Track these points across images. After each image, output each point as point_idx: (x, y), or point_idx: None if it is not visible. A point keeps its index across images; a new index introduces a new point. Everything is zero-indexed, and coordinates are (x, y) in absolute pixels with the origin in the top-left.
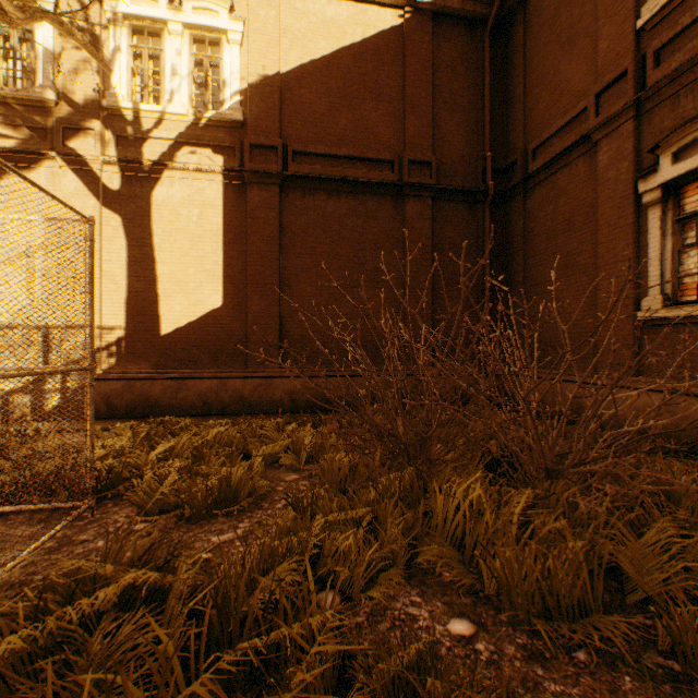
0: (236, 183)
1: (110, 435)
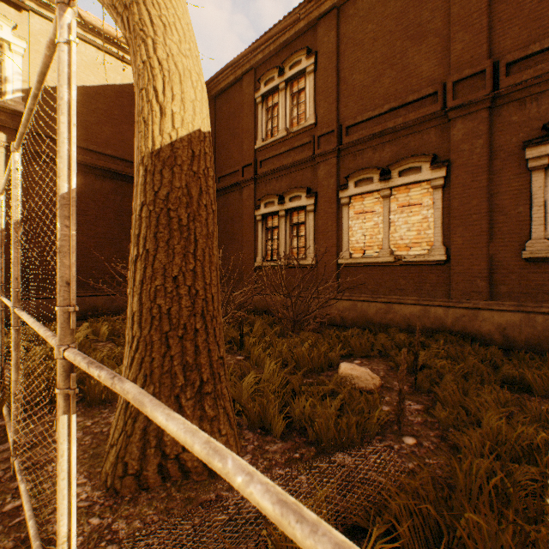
0: None
1: None
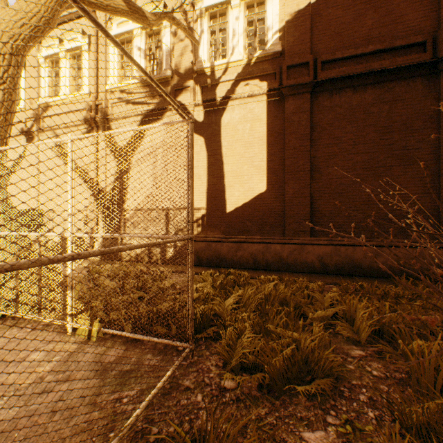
0: (275, 99)
1: (198, 278)
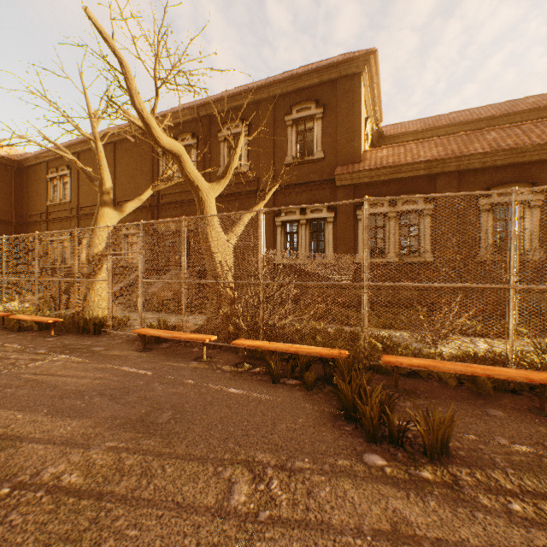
0: None
1: None
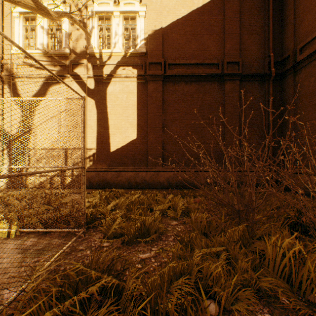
0: (142, 81)
1: (90, 196)
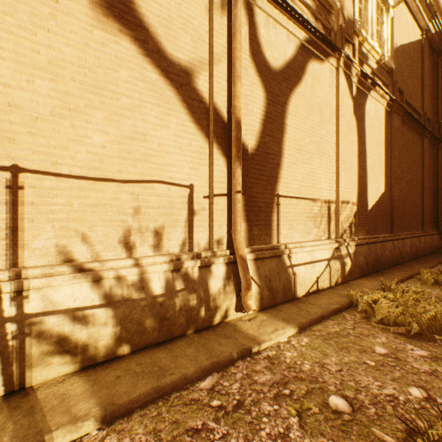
0: (387, 110)
1: (422, 285)
